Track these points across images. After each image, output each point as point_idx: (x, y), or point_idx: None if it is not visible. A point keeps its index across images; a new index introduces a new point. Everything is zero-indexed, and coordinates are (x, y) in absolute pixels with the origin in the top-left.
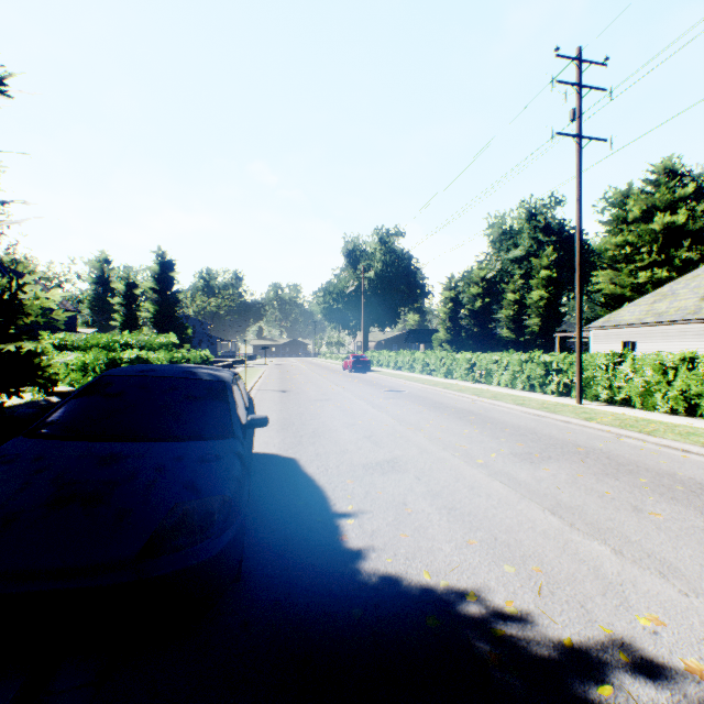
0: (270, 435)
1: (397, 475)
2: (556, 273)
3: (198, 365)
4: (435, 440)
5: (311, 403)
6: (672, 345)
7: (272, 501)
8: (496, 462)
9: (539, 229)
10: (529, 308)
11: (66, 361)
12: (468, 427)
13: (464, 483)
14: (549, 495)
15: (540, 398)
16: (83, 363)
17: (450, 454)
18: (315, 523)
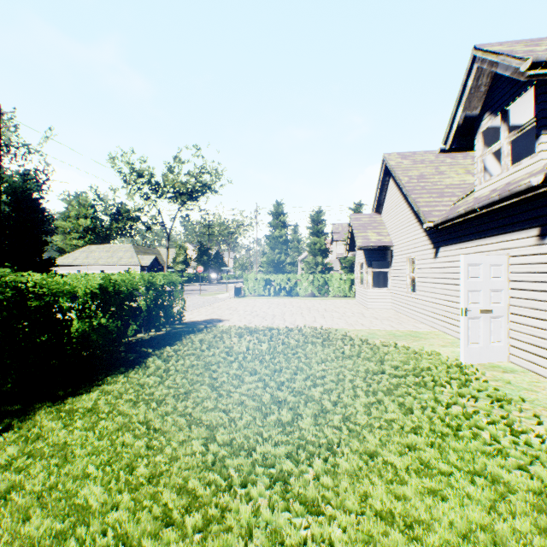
0: None
1: None
2: None
3: None
4: None
5: None
6: (68, 272)
7: None
8: None
9: None
10: None
11: None
12: None
13: None
14: None
15: None
16: None
17: None
18: None
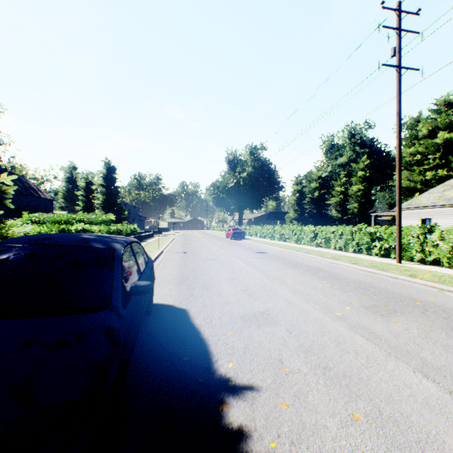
0: (169, 287)
1: (271, 328)
2: (368, 173)
3: (100, 234)
4: (297, 293)
5: (203, 261)
6: None
7: (160, 355)
8: (352, 315)
9: (357, 144)
10: (350, 197)
11: (28, 231)
12: (320, 281)
13: (330, 337)
14: (411, 352)
15: (368, 259)
16: (38, 233)
17: (312, 307)
18: (197, 385)
